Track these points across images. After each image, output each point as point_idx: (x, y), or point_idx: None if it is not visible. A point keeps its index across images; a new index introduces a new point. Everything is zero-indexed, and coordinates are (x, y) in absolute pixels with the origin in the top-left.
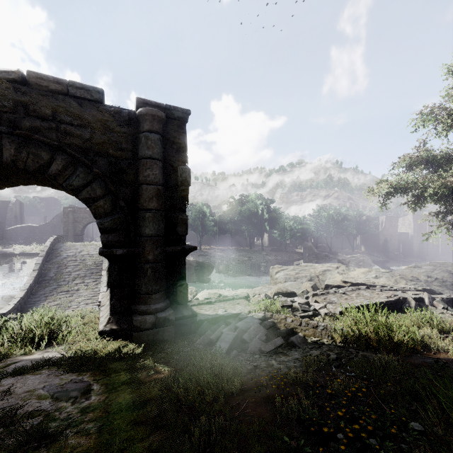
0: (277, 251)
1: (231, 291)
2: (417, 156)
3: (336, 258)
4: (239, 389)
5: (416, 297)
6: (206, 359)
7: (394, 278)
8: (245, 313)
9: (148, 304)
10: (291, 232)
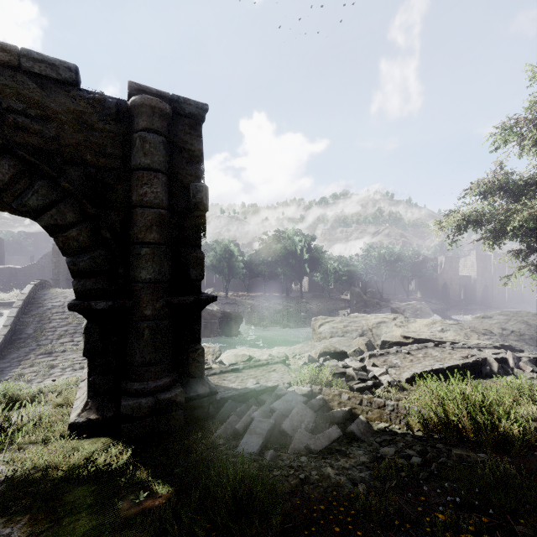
0: (319, 298)
1: (264, 351)
2: (494, 181)
3: (388, 306)
4: (280, 531)
5: (498, 357)
6: (228, 465)
7: (464, 331)
8: (284, 387)
9: (146, 381)
10: (335, 275)
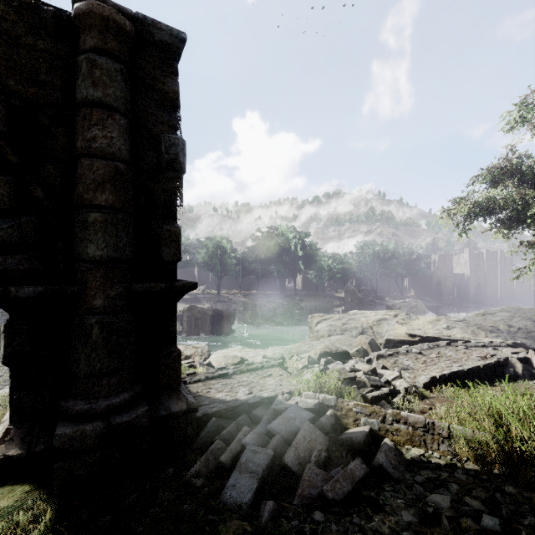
0: (314, 296)
1: (257, 351)
2: (506, 166)
3: (383, 304)
4: None
5: (520, 357)
6: (206, 528)
7: (470, 329)
8: (284, 399)
9: (94, 398)
10: (329, 273)
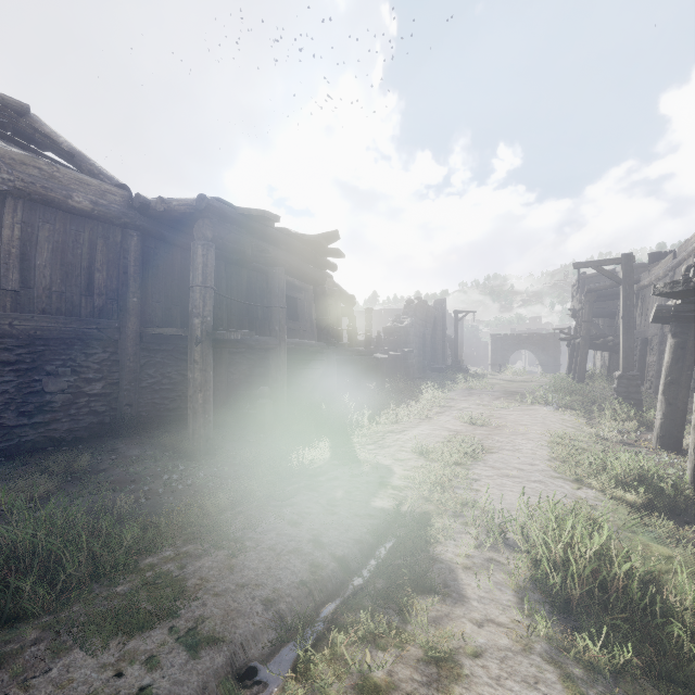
0: None
1: None
2: None
3: None
4: None
5: None
6: None
7: None
8: None
9: None
10: None
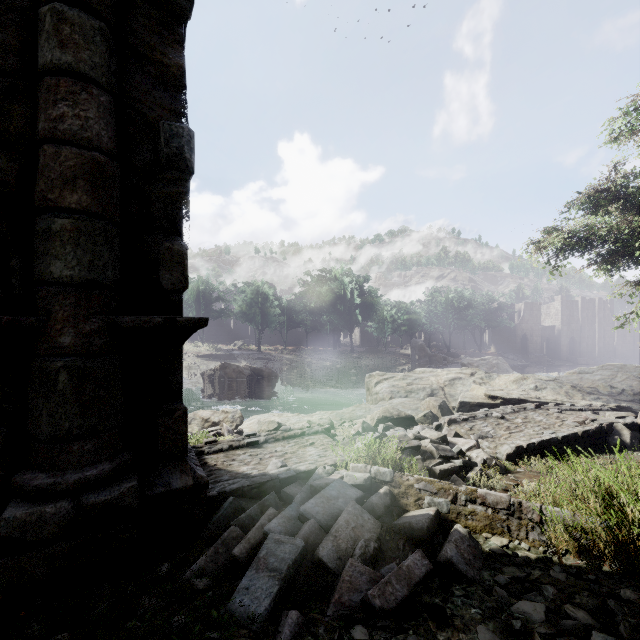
0: (374, 353)
1: (301, 417)
2: (608, 188)
3: (457, 362)
4: None
5: (627, 423)
6: None
7: (564, 390)
8: (325, 473)
9: (61, 469)
10: (393, 325)
